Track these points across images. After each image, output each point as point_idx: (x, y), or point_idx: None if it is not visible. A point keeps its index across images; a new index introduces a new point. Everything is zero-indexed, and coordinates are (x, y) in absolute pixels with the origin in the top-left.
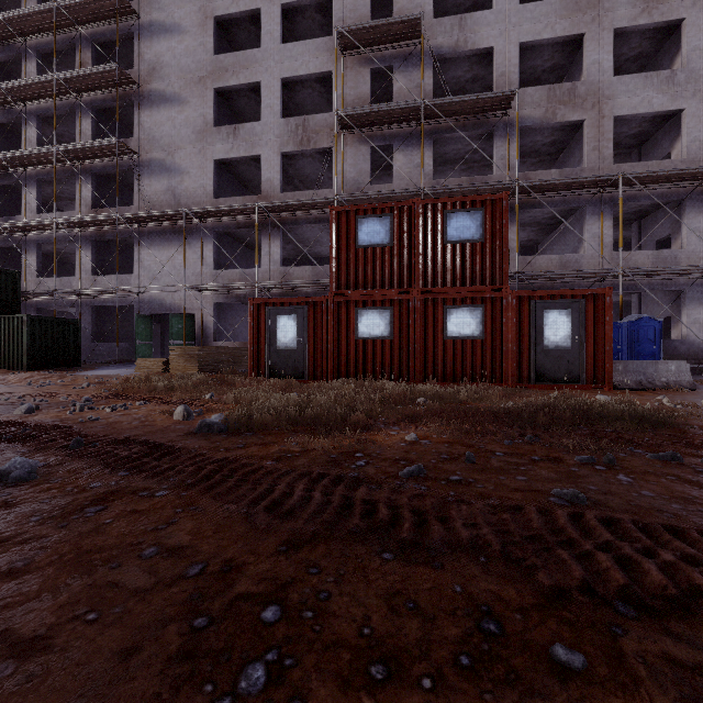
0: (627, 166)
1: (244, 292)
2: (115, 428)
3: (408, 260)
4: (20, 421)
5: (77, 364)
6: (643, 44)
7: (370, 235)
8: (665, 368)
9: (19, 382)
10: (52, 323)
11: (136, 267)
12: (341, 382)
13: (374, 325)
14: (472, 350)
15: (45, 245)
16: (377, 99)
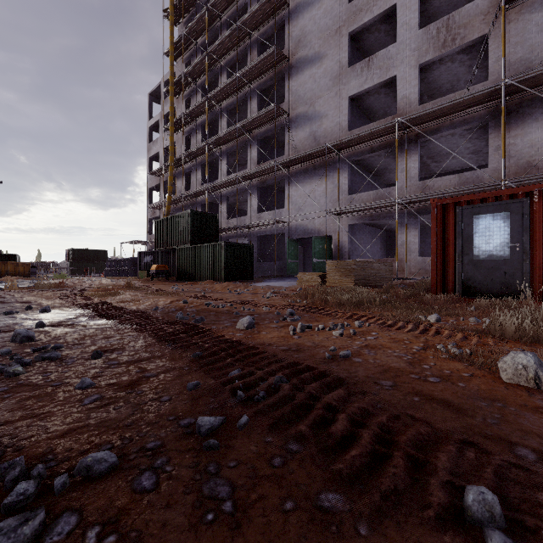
0: None
1: (378, 211)
2: (428, 399)
3: None
4: (251, 344)
5: (251, 277)
6: None
7: None
8: None
9: (221, 290)
10: (237, 247)
11: (286, 202)
12: None
13: None
14: None
15: (230, 198)
16: None
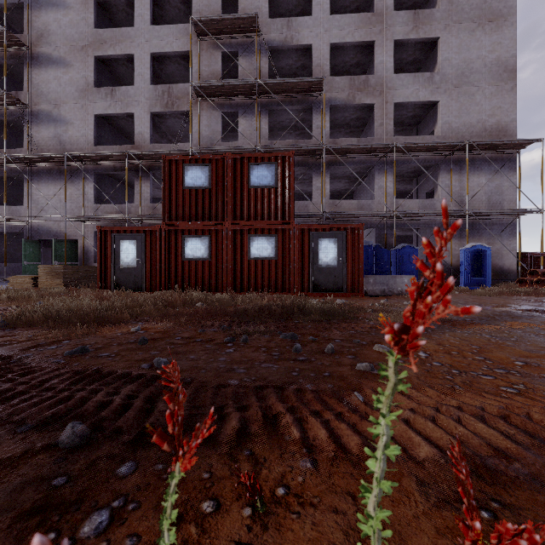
0: (403, 138)
1: (119, 223)
2: None
3: (222, 200)
4: None
5: None
6: (416, 53)
7: (194, 179)
8: (401, 281)
9: None
10: None
11: (26, 200)
12: (162, 293)
13: (196, 249)
14: (269, 268)
15: None
16: (231, 76)
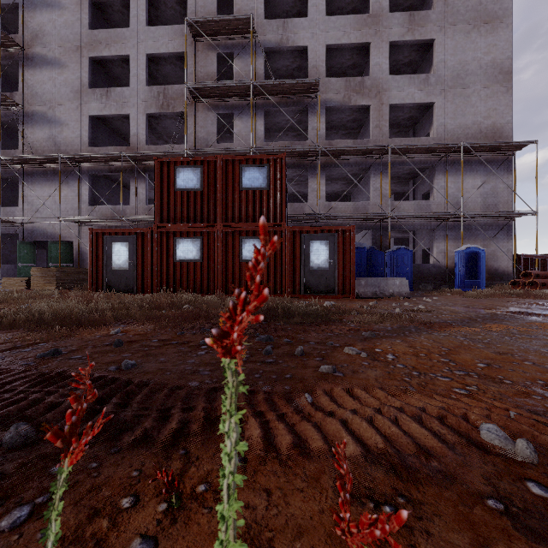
0: (398, 140)
1: (114, 224)
2: None
3: (214, 202)
4: None
5: None
6: (412, 54)
7: (186, 181)
8: (392, 283)
9: None
10: None
11: (21, 201)
12: (153, 295)
13: (188, 251)
14: None
15: None
16: (227, 77)
